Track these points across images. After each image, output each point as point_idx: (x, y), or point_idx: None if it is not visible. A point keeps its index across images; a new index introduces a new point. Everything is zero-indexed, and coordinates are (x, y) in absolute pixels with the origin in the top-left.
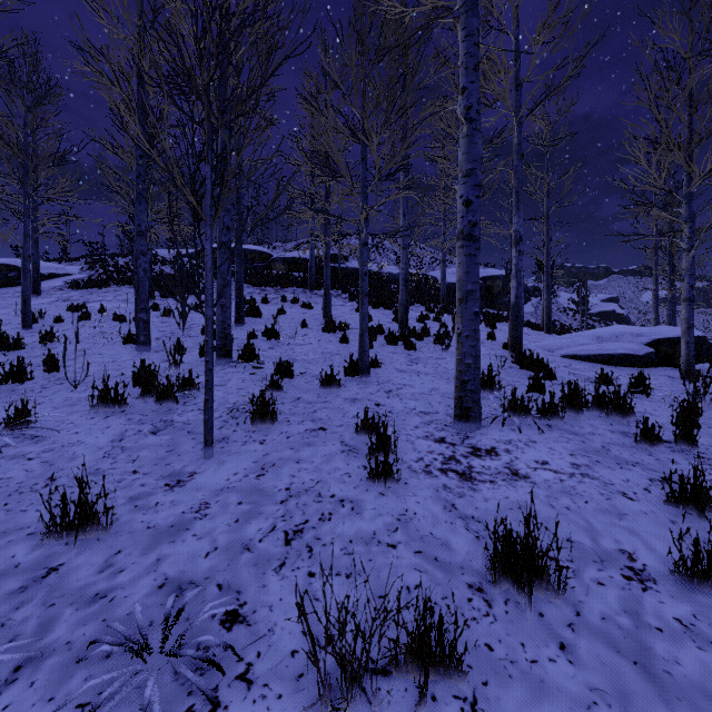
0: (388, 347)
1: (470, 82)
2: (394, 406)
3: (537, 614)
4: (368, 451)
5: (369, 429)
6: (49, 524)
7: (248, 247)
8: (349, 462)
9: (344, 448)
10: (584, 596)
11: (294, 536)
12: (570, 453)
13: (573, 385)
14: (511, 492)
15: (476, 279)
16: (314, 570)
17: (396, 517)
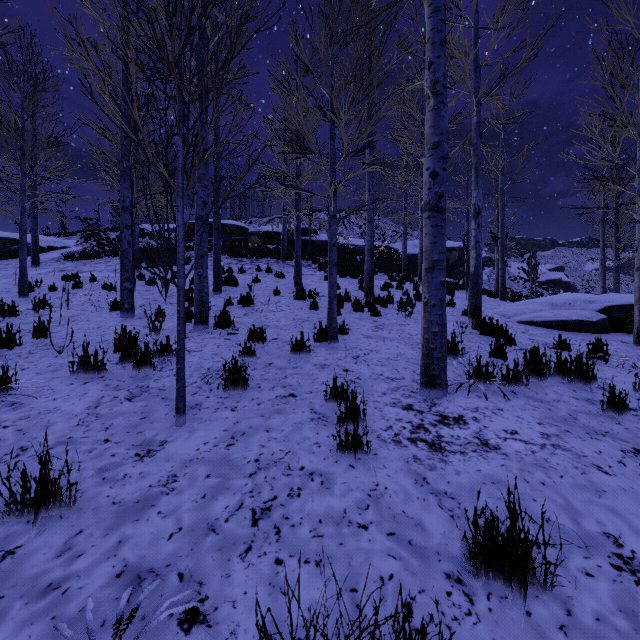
0: (355, 314)
1: (436, 57)
2: (361, 372)
3: (524, 613)
4: (337, 419)
5: (338, 397)
6: (10, 502)
7: (227, 222)
8: (319, 431)
9: (313, 416)
10: (573, 590)
11: (261, 515)
12: (538, 422)
13: (535, 352)
14: (482, 464)
15: (443, 249)
16: (281, 556)
17: (367, 493)
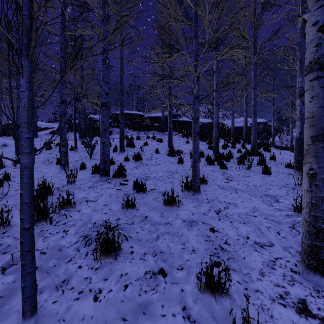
0: (208, 167)
1: None
2: (227, 233)
3: None
4: None
5: (215, 289)
6: None
7: (133, 112)
8: None
9: None
10: None
11: None
12: None
13: None
14: None
15: None
16: None
17: None
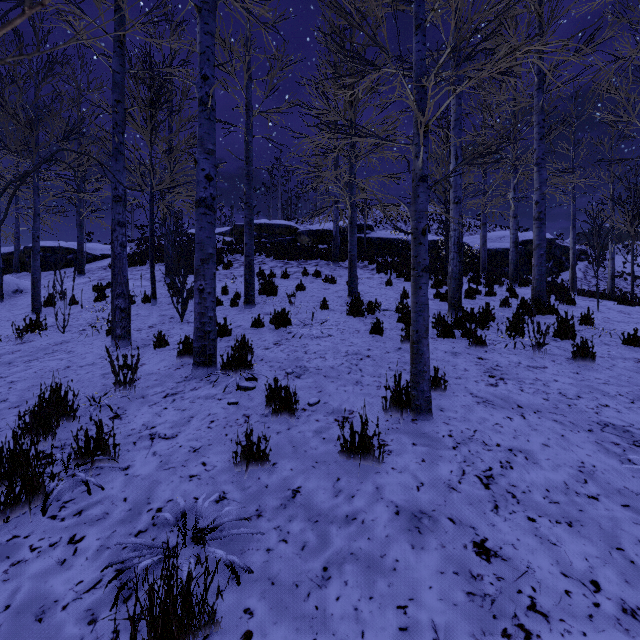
0: (442, 342)
1: None
2: (530, 564)
3: None
4: None
5: None
6: None
7: (276, 222)
8: None
9: None
10: None
11: None
12: None
13: None
14: None
15: None
16: None
17: None
